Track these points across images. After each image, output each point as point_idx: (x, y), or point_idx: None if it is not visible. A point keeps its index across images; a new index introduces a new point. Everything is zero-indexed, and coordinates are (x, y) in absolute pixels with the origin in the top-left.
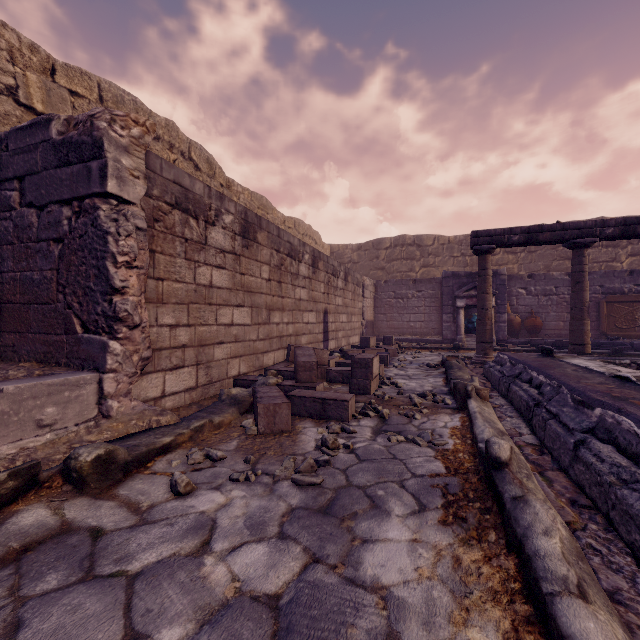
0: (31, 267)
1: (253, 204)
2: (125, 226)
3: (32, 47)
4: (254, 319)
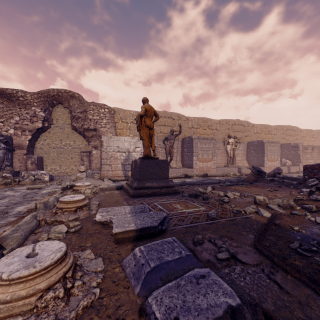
0: (287, 157)
1: (307, 132)
2: (301, 153)
3: (275, 126)
4: (313, 161)
